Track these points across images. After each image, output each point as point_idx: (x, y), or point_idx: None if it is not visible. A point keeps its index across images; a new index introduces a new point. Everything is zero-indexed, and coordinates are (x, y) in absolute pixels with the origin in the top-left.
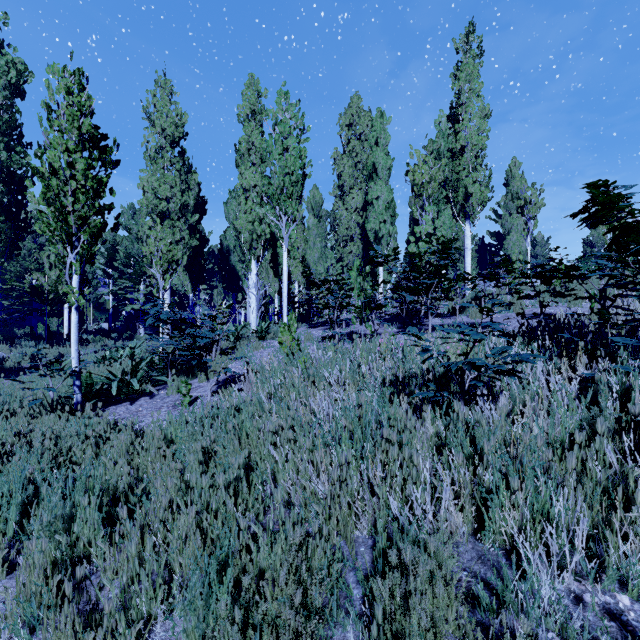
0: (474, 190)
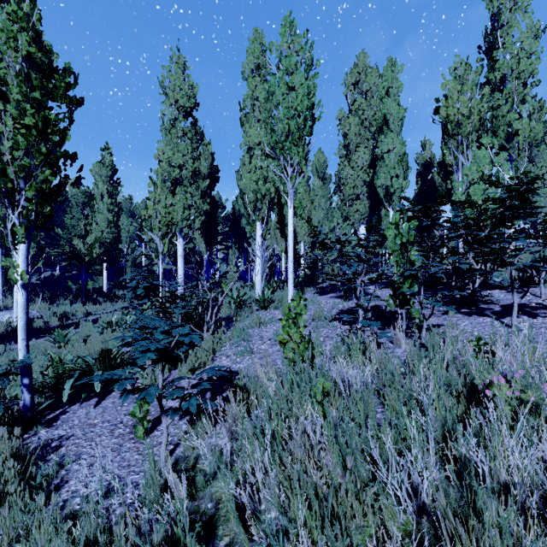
0: (521, 126)
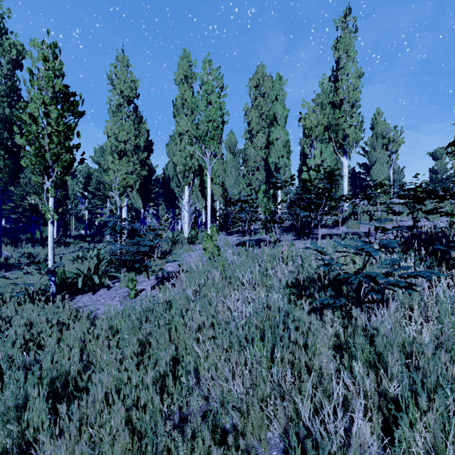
0: (350, 132)
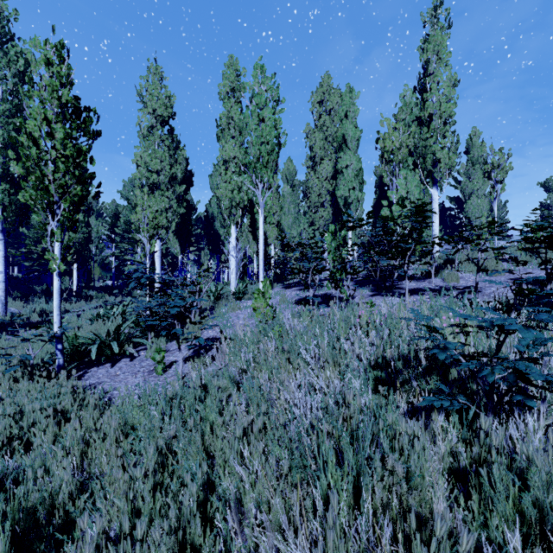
0: (442, 156)
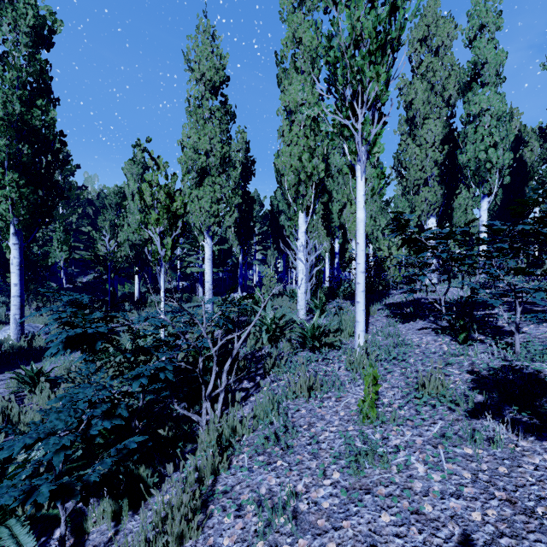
0: None
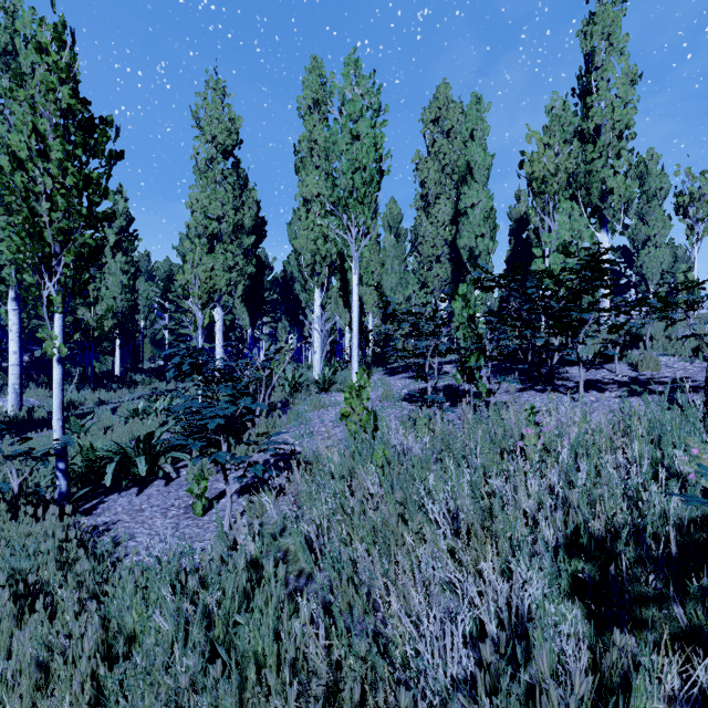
0: (616, 184)
